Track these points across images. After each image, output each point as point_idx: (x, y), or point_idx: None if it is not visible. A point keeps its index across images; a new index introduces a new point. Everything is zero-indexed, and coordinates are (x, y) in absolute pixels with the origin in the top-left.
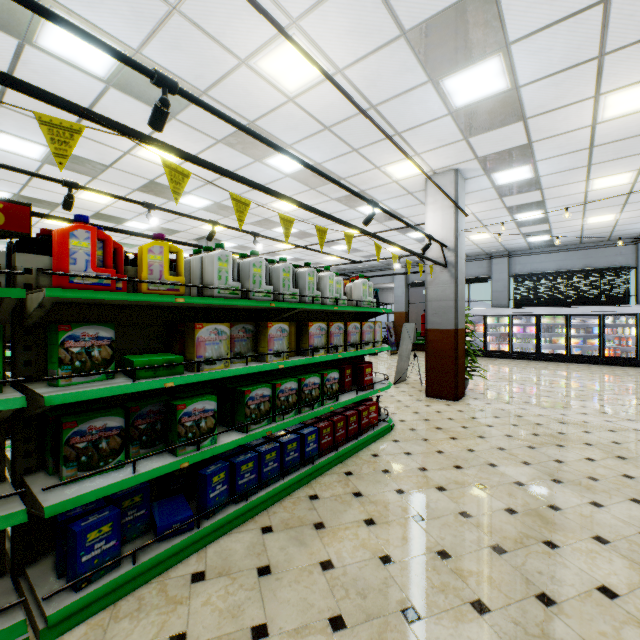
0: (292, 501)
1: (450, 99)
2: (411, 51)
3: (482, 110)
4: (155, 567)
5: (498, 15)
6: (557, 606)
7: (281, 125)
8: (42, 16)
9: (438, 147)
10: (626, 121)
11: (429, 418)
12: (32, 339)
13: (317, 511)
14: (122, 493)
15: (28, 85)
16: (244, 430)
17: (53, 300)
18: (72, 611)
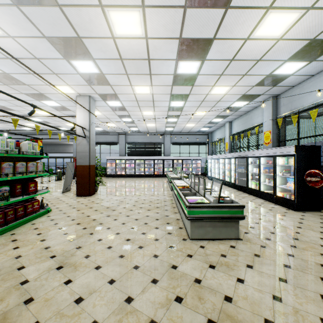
0: None
1: (77, 68)
2: (51, 44)
3: (92, 77)
4: None
5: (86, 48)
6: (81, 248)
7: None
8: None
9: (78, 85)
10: (143, 96)
11: (72, 204)
12: None
13: None
14: None
15: None
16: None
17: None
18: None
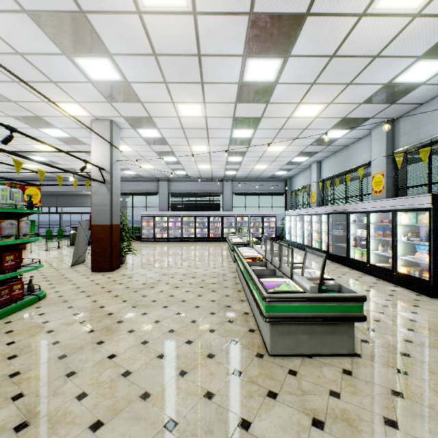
0: None
1: (86, 72)
2: (38, 27)
3: (112, 88)
4: None
5: (96, 34)
6: (76, 375)
7: None
8: None
9: (92, 102)
10: (192, 120)
11: (81, 286)
12: None
13: None
14: None
15: None
16: None
17: None
18: None
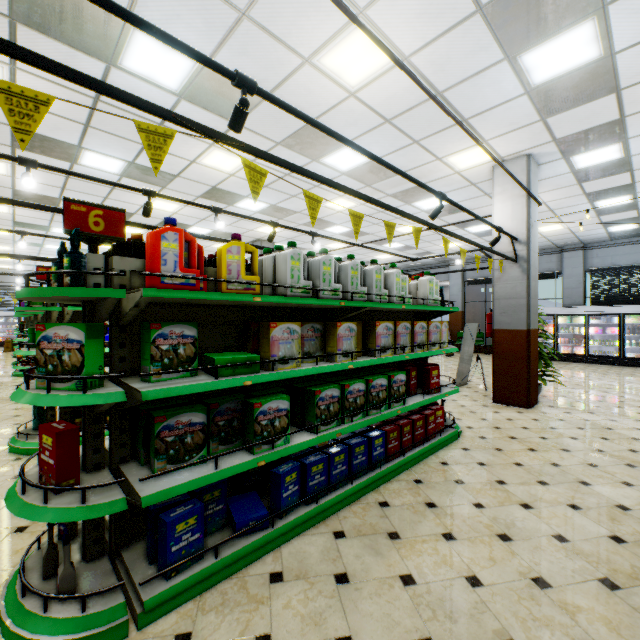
0: (361, 506)
1: (528, 76)
2: (487, 27)
3: (566, 85)
4: (235, 563)
5: None
6: None
7: (340, 122)
8: (140, 28)
9: (509, 131)
10: None
11: (500, 426)
12: (126, 337)
13: (389, 519)
14: (203, 487)
15: (129, 95)
16: (314, 431)
17: (148, 300)
18: (164, 599)
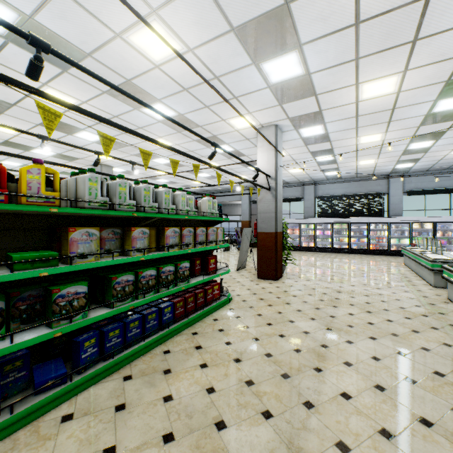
0: (150, 356)
1: (268, 77)
2: (239, 42)
3: (289, 86)
4: (31, 414)
5: (293, 25)
6: (315, 408)
7: (151, 84)
8: None
9: (263, 109)
10: (375, 101)
11: (256, 292)
12: None
13: (167, 361)
14: (4, 360)
15: None
16: (111, 306)
17: None
18: None
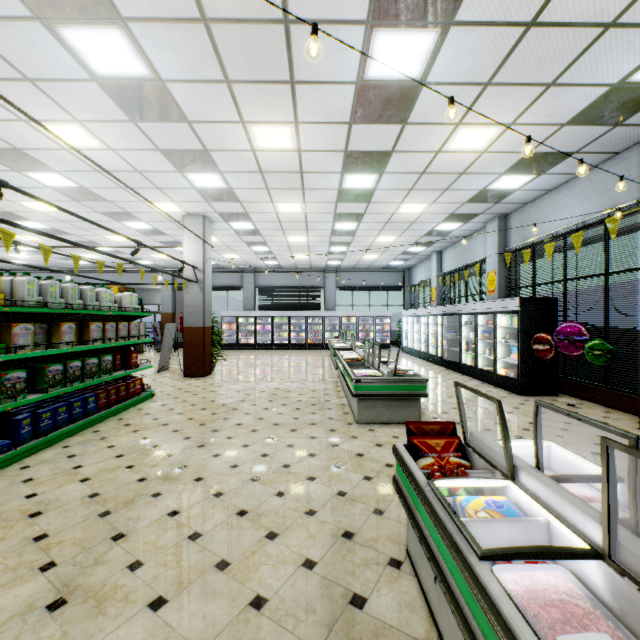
0: (81, 435)
1: (193, 182)
2: (165, 157)
3: (214, 192)
4: None
5: (213, 161)
6: (219, 431)
7: (52, 158)
8: None
9: (190, 201)
10: (291, 215)
11: (182, 388)
12: None
13: (101, 435)
14: None
15: None
16: (45, 391)
17: None
18: None
